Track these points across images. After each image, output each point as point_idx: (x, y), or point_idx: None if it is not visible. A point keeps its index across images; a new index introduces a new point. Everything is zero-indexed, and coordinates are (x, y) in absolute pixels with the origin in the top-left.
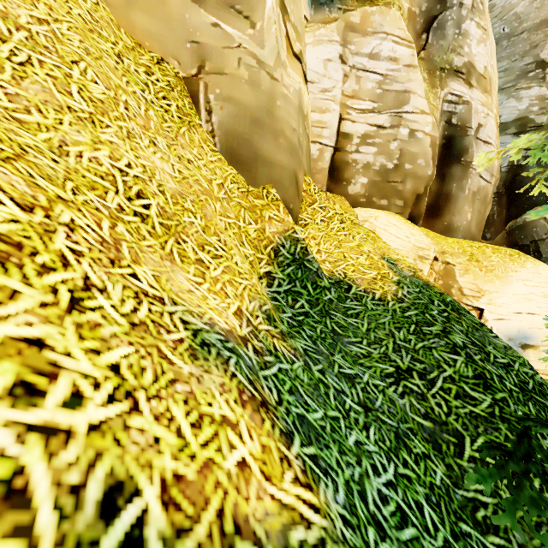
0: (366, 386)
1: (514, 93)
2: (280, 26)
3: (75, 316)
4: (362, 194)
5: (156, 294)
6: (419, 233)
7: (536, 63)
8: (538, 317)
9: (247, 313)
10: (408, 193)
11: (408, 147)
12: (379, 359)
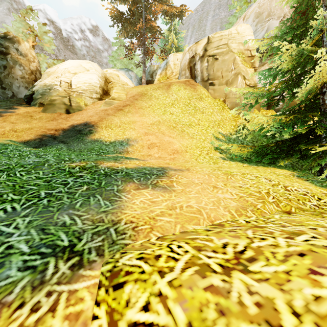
0: (244, 142)
1: None
2: (242, 83)
3: (211, 129)
4: (281, 108)
5: (216, 130)
6: None
7: None
8: None
9: (227, 133)
10: None
11: None
12: (251, 140)
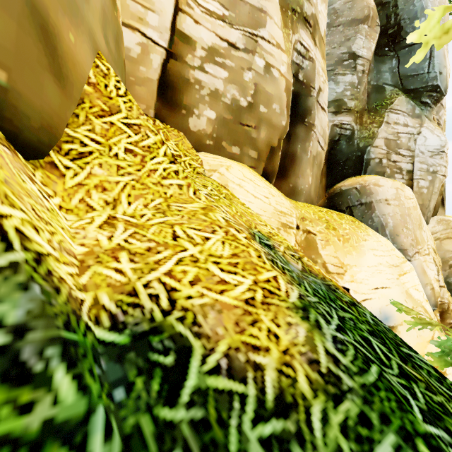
0: None
1: (334, 76)
2: None
3: None
4: (209, 134)
5: None
6: (277, 193)
7: (349, 54)
8: (389, 290)
9: None
10: (263, 144)
11: (264, 84)
12: None
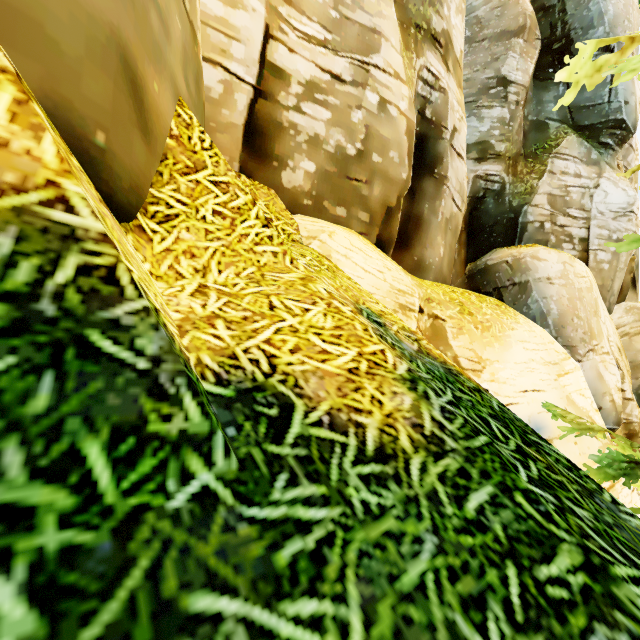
0: None
1: (476, 110)
2: None
3: None
4: (307, 191)
5: None
6: (395, 266)
7: (498, 79)
8: (543, 394)
9: None
10: (376, 203)
11: (378, 126)
12: None
